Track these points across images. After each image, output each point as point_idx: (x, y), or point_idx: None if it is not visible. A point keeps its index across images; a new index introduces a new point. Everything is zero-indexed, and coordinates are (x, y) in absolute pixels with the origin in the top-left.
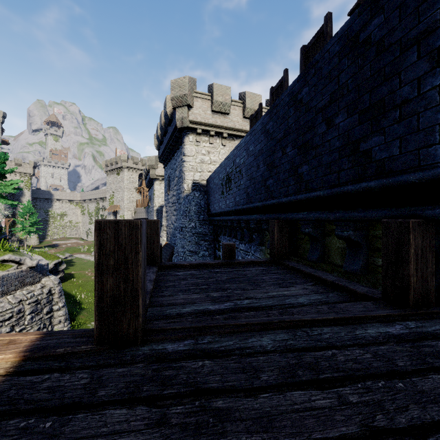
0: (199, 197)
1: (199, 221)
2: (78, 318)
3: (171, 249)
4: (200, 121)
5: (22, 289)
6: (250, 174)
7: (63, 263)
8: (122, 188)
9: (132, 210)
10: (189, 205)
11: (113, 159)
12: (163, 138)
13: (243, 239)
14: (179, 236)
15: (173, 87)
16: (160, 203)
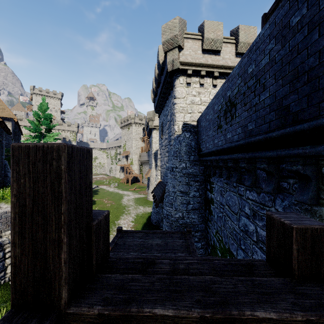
0: (189, 138)
1: (189, 161)
2: None
3: (163, 187)
4: (190, 61)
5: None
6: (293, 70)
7: None
8: (131, 138)
9: (138, 154)
10: (179, 145)
11: (125, 118)
12: (158, 90)
13: (254, 185)
14: (169, 176)
15: (164, 31)
16: (157, 147)
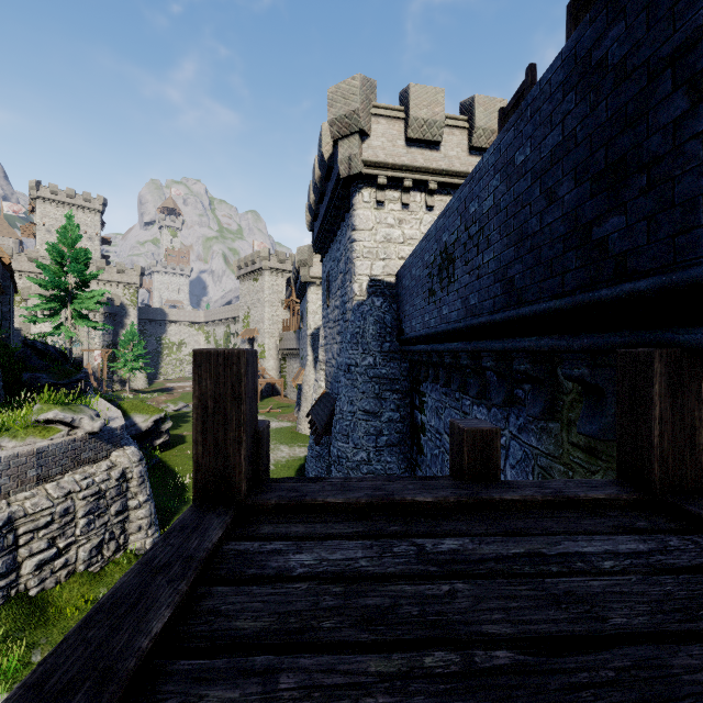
0: (381, 308)
1: (381, 353)
2: (174, 520)
3: (331, 403)
4: (383, 161)
5: (74, 472)
6: (518, 228)
7: (168, 420)
8: (262, 302)
9: (276, 336)
10: (362, 322)
11: (249, 257)
12: (319, 207)
13: (483, 396)
14: (343, 381)
15: (333, 101)
16: (317, 323)
